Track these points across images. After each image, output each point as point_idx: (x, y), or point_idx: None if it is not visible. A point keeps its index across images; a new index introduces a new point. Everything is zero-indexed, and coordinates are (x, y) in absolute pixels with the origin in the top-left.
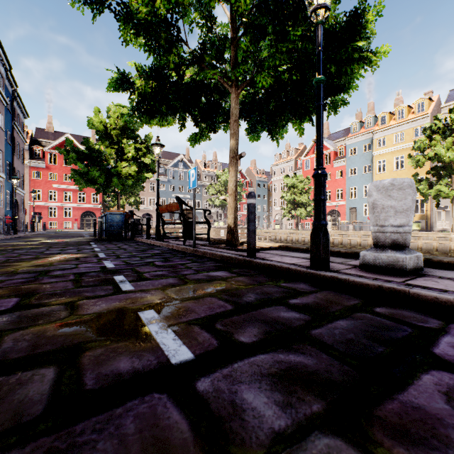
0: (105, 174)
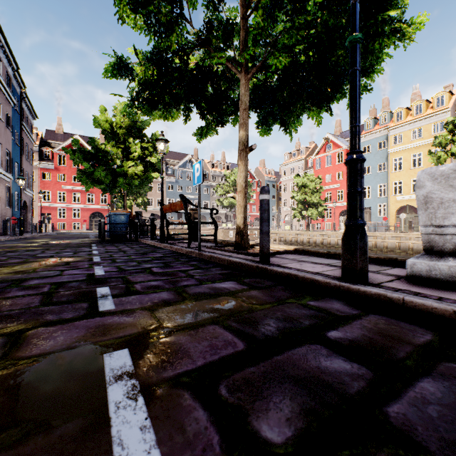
0: (111, 174)
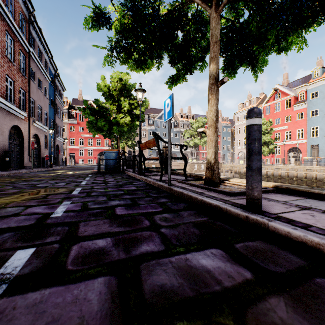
0: (108, 124)
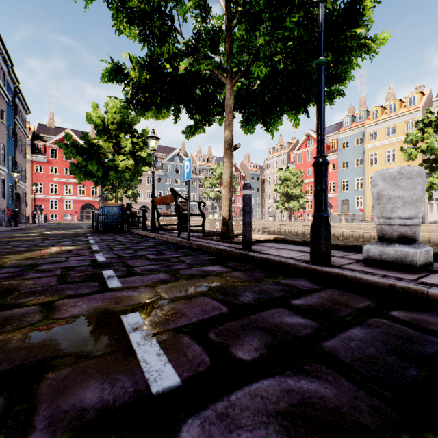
0: (103, 168)
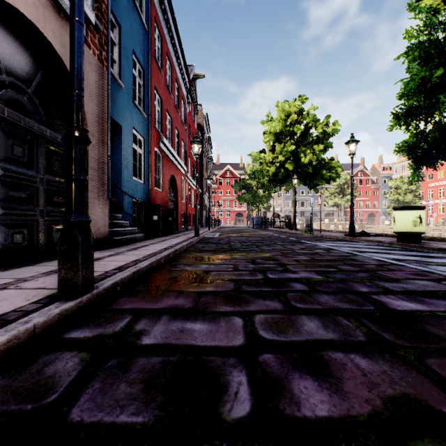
0: (252, 197)
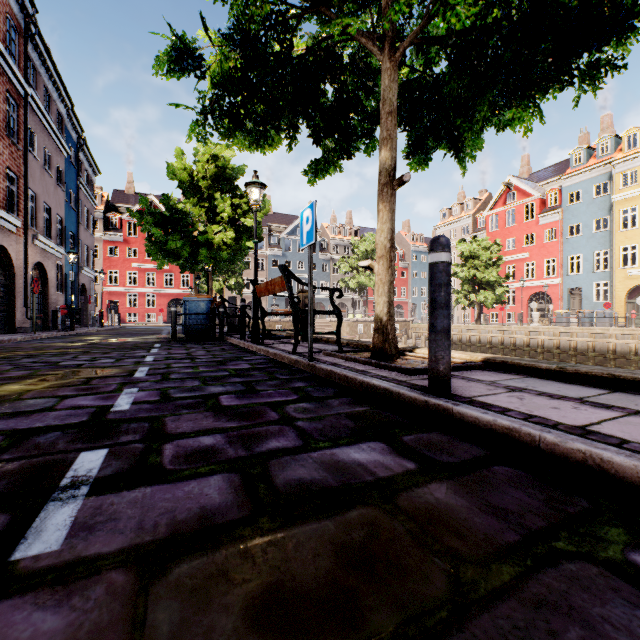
0: (190, 244)
